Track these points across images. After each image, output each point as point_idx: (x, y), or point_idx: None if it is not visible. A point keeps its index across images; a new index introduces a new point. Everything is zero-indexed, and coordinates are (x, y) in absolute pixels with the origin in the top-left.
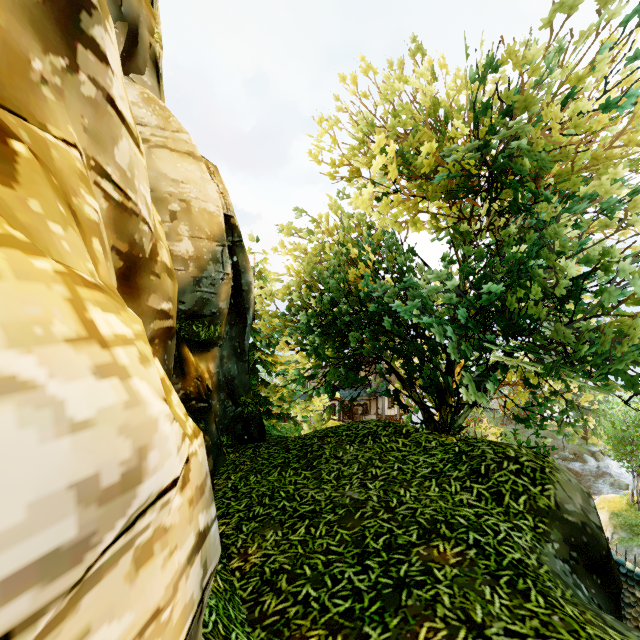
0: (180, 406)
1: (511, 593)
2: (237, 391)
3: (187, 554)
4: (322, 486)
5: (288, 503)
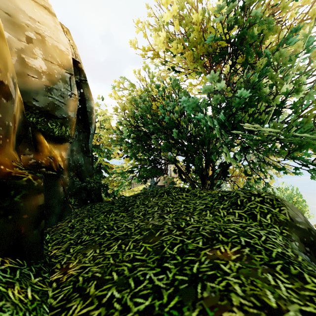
0: None
1: (289, 277)
2: (84, 174)
3: None
4: (133, 220)
5: (108, 231)
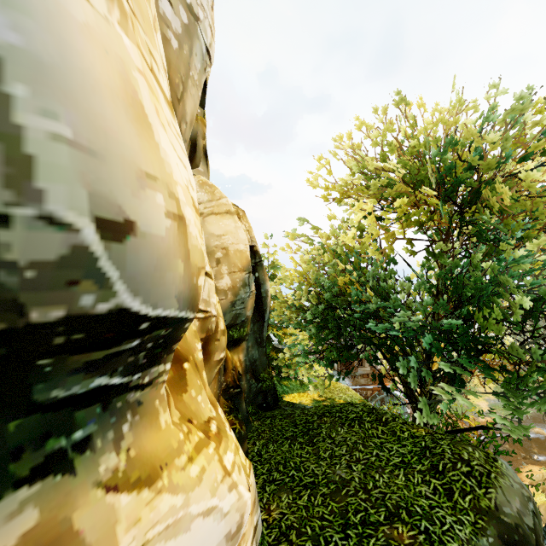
0: (243, 455)
1: None
2: (258, 369)
3: (251, 541)
4: (319, 462)
5: (296, 473)
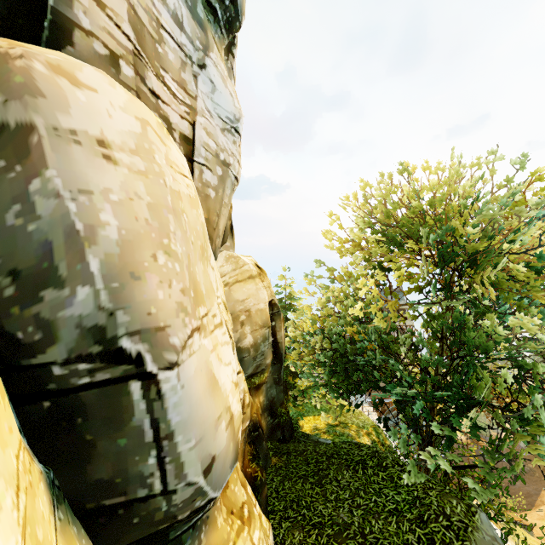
0: (264, 520)
1: None
2: (276, 405)
3: None
4: (327, 503)
5: (307, 512)
